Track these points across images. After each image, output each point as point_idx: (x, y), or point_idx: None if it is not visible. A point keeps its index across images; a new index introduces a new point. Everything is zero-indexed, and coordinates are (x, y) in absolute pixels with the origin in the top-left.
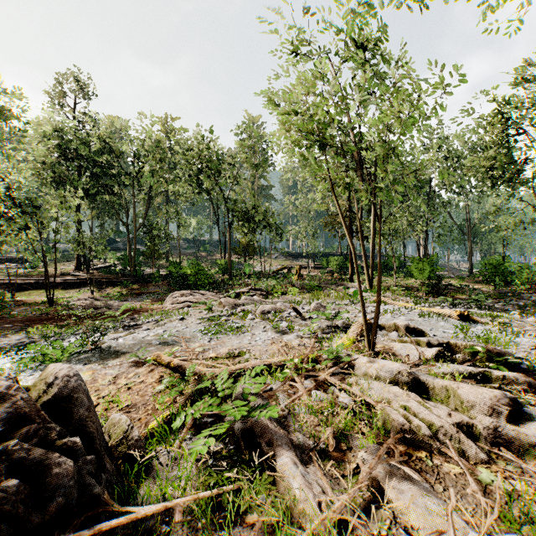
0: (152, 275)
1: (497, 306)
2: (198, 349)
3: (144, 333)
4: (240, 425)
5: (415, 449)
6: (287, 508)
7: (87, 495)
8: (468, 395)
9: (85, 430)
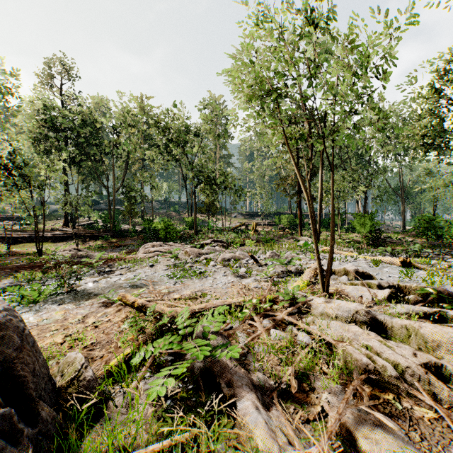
0: (129, 230)
1: (432, 255)
2: (163, 291)
3: (116, 278)
4: (200, 364)
5: (381, 390)
6: None
7: None
8: (432, 335)
9: (12, 374)
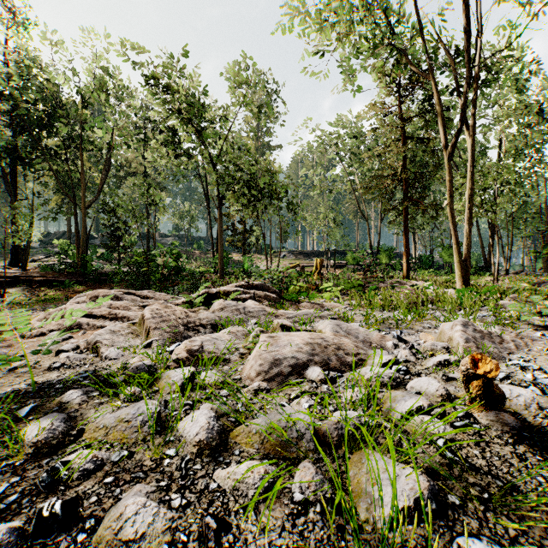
0: (110, 271)
1: None
2: None
3: None
4: None
5: None
6: None
7: None
8: None
9: None
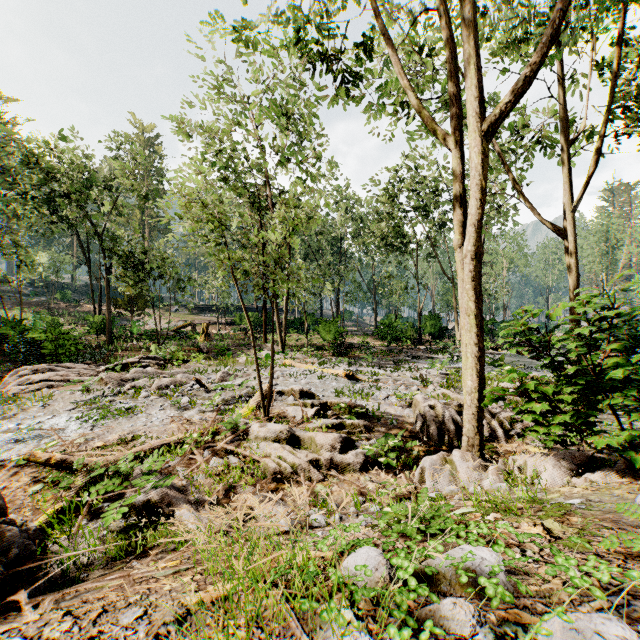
0: None
1: (382, 363)
2: (78, 440)
3: None
4: (141, 499)
5: (282, 483)
6: (184, 540)
7: (29, 551)
8: (321, 440)
9: (6, 517)
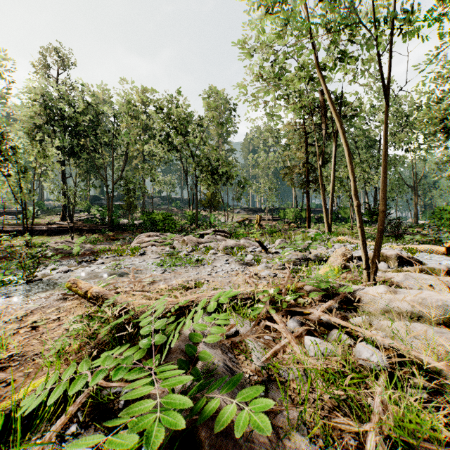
0: (127, 223)
1: None
2: (146, 281)
3: (96, 266)
4: None
5: None
6: None
7: None
8: None
9: None
